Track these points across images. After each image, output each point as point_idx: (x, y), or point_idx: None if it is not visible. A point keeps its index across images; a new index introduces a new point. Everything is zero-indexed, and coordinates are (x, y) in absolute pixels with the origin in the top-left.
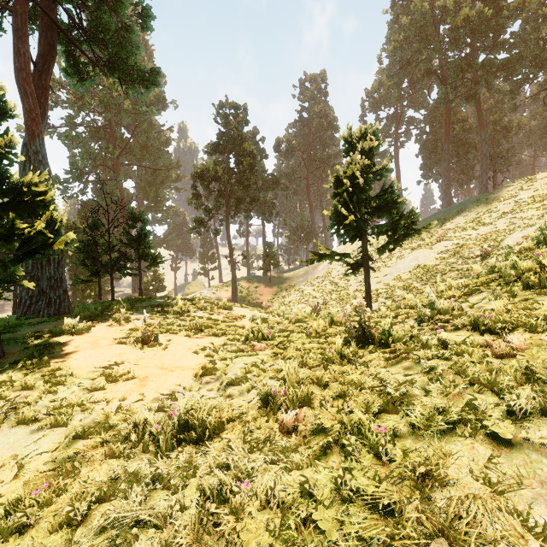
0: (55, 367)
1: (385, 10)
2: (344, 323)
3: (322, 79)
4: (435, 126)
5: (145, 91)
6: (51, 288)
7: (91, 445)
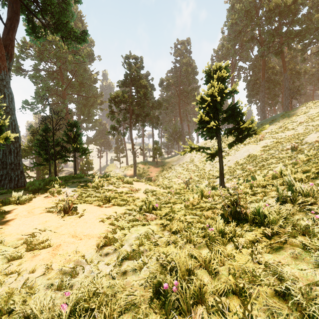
0: None
1: (226, 1)
2: (211, 196)
3: (188, 43)
4: (255, 71)
5: (78, 45)
6: (12, 170)
7: None
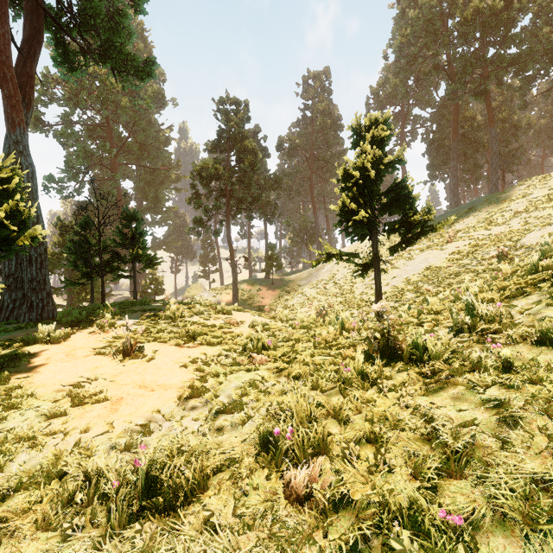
0: (14, 384)
1: (391, 5)
2: (356, 330)
3: (326, 77)
4: (442, 124)
5: (140, 82)
6: (33, 291)
7: (21, 508)
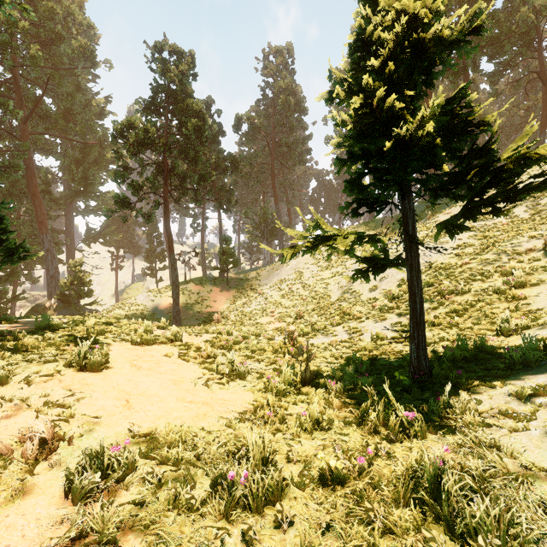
0: None
1: None
2: None
3: (289, 53)
4: None
5: None
6: None
7: None
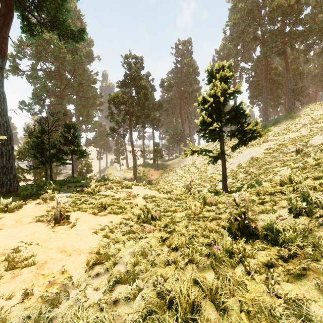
0: None
1: (228, 1)
2: (214, 204)
3: (189, 43)
4: (258, 72)
5: (76, 43)
6: (4, 174)
7: None
